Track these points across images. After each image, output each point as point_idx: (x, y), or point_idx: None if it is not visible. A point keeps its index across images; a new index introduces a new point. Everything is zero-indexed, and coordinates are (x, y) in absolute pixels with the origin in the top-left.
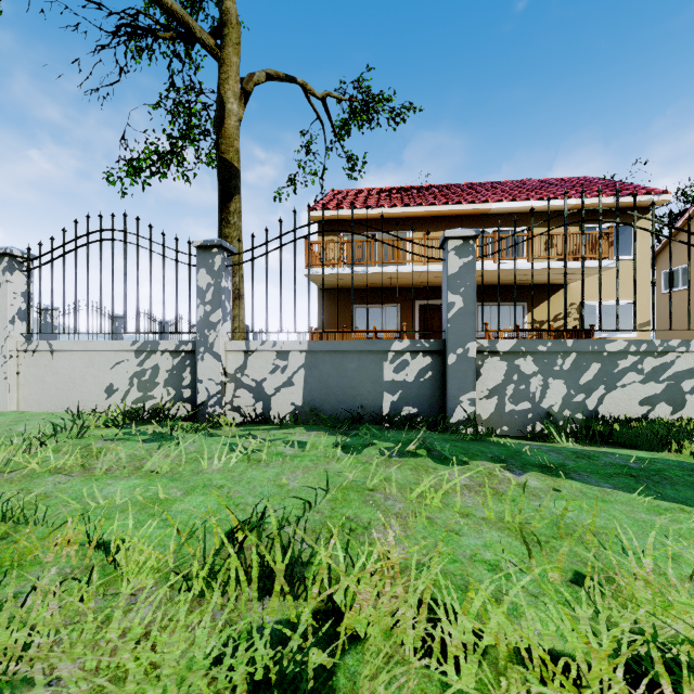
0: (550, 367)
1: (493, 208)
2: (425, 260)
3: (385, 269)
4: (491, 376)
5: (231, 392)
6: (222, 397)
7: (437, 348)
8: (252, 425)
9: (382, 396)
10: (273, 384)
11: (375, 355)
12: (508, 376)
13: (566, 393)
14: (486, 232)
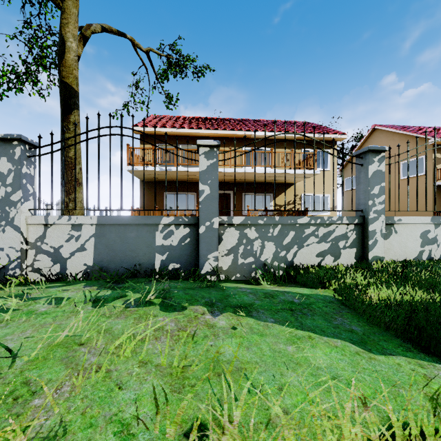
0: (265, 234)
1: (253, 135)
2: None
3: (183, 169)
4: (229, 241)
5: (32, 256)
6: (23, 261)
7: (193, 222)
8: (42, 284)
9: (154, 256)
10: (69, 250)
11: (149, 226)
12: (240, 240)
13: (275, 250)
14: (249, 149)
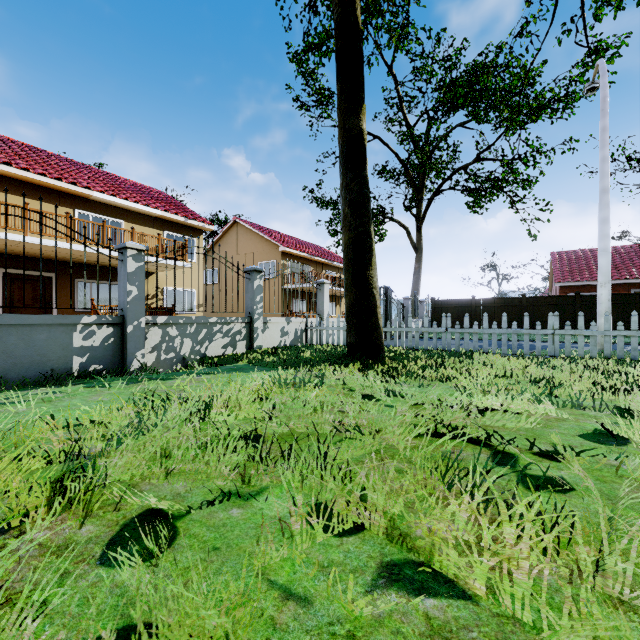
0: (185, 331)
1: (96, 196)
2: (28, 231)
3: None
4: (154, 339)
5: None
6: None
7: (118, 321)
8: None
9: (72, 359)
10: None
11: (66, 327)
12: (163, 338)
13: (192, 345)
14: (86, 215)
